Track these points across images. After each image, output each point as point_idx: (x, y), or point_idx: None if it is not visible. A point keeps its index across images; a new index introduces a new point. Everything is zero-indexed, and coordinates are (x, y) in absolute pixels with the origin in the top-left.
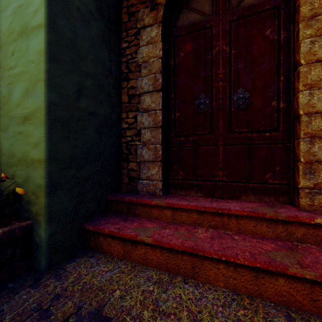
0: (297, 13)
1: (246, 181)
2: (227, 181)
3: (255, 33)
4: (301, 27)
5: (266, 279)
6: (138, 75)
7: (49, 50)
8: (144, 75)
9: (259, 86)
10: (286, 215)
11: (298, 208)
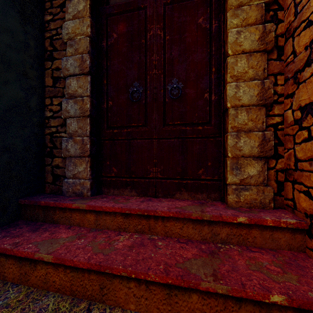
0: (226, 2)
1: (180, 177)
2: (161, 178)
3: (188, 20)
4: (229, 16)
5: (180, 296)
6: (64, 54)
7: None
8: (69, 54)
9: (193, 76)
10: (211, 214)
11: (227, 205)
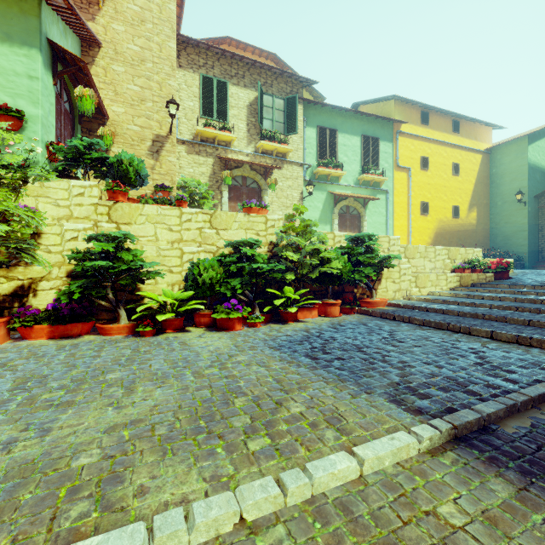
0: None
1: None
2: None
3: None
4: None
5: None
6: None
7: (528, 234)
8: None
9: None
10: None
11: None
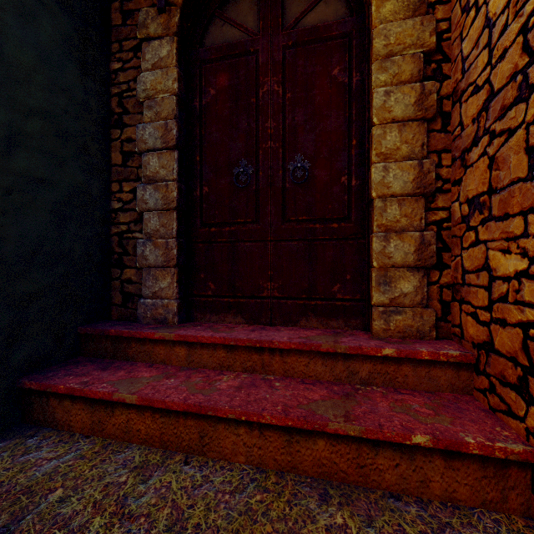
0: (371, 48)
1: (307, 297)
2: (280, 297)
3: (319, 71)
4: (374, 70)
5: (302, 443)
6: (139, 119)
7: None
8: (147, 120)
9: (325, 152)
10: (347, 345)
11: (372, 335)
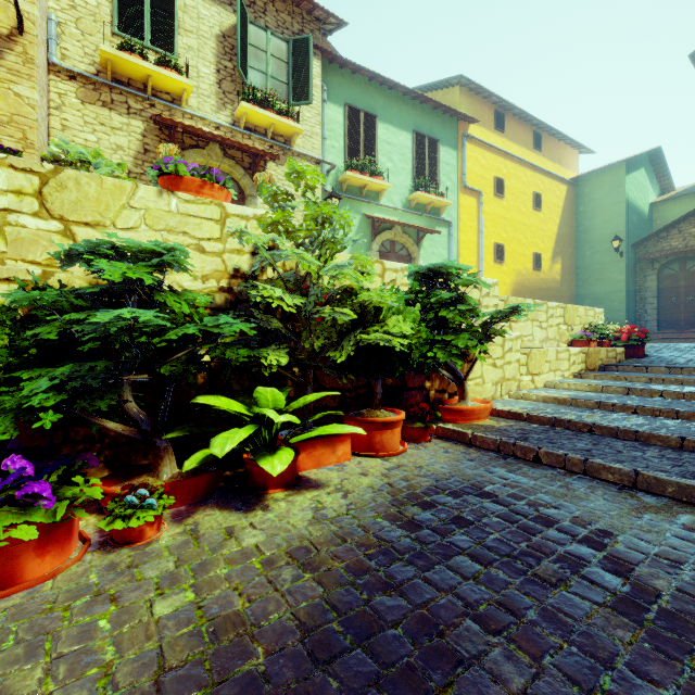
0: None
1: (692, 325)
2: (684, 325)
3: None
4: None
5: (687, 340)
6: (645, 291)
7: (626, 295)
8: (648, 291)
9: None
10: None
11: None
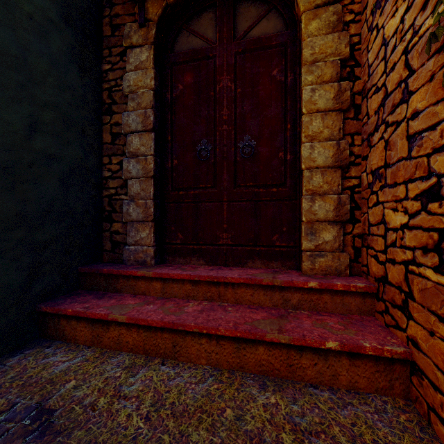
0: (301, 55)
1: (253, 244)
2: (232, 245)
3: (262, 72)
4: (303, 72)
5: (248, 349)
6: (125, 108)
7: None
8: (131, 109)
9: (266, 133)
10: (282, 280)
11: (302, 273)
